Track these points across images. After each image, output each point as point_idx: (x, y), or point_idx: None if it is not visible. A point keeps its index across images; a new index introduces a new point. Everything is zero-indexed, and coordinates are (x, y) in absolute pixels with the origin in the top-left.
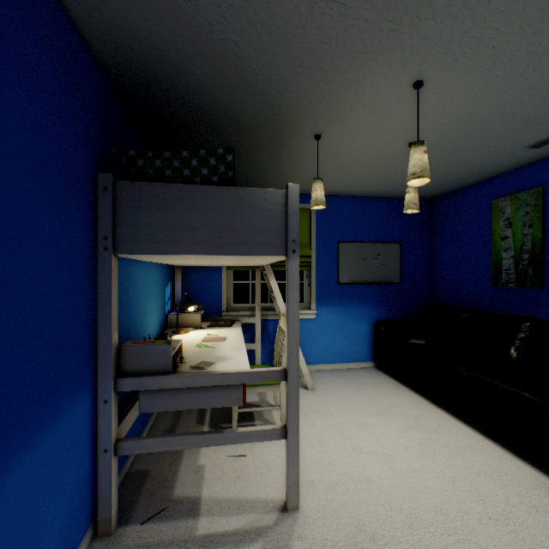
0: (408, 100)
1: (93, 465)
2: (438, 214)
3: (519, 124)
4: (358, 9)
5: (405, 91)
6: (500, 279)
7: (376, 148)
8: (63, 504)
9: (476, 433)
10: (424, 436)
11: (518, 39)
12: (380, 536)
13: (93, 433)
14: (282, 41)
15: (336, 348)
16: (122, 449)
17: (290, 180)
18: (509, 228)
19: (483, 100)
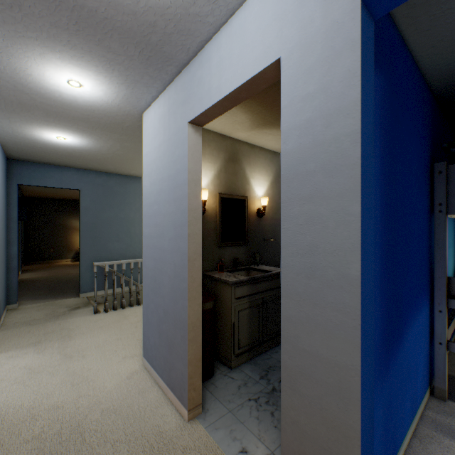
0: None
1: (428, 349)
2: None
3: None
4: None
5: None
6: None
7: None
8: (421, 359)
9: None
10: None
11: None
12: None
13: (428, 329)
14: None
15: None
16: (451, 347)
17: None
18: None
19: None
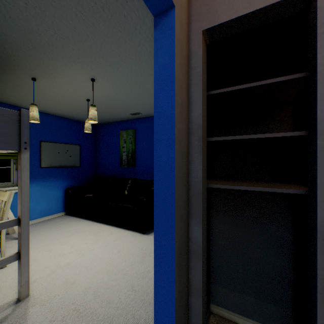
0: (89, 83)
1: None
2: (99, 133)
3: (128, 106)
4: (70, 44)
5: (87, 79)
6: (122, 163)
7: (70, 96)
8: None
9: (114, 227)
10: (94, 236)
11: (126, 82)
12: (78, 279)
13: None
14: (23, 31)
15: (40, 209)
16: None
17: (2, 94)
18: (125, 143)
19: (116, 94)
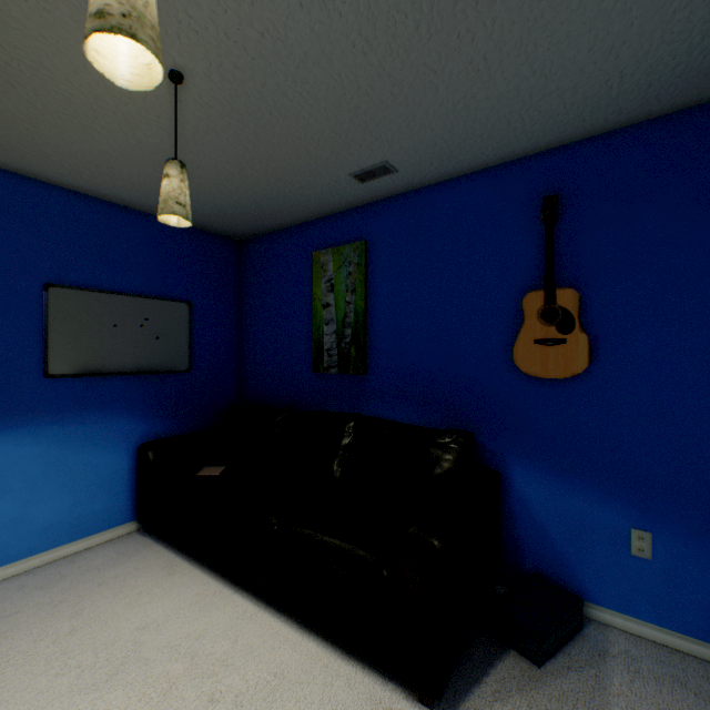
0: None
1: None
2: (250, 265)
3: (348, 117)
4: None
5: None
6: (323, 362)
7: None
8: None
9: (292, 628)
10: (201, 698)
11: None
12: None
13: None
14: None
15: (43, 519)
16: None
17: None
18: (333, 293)
19: (300, 2)
